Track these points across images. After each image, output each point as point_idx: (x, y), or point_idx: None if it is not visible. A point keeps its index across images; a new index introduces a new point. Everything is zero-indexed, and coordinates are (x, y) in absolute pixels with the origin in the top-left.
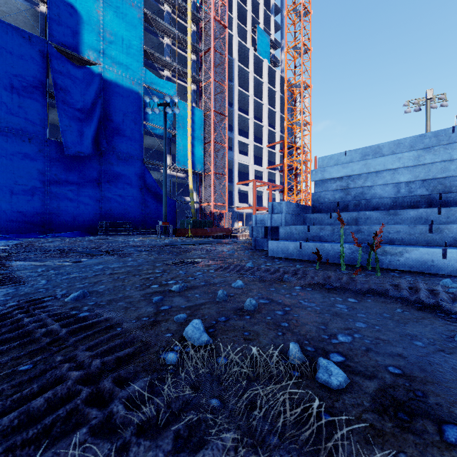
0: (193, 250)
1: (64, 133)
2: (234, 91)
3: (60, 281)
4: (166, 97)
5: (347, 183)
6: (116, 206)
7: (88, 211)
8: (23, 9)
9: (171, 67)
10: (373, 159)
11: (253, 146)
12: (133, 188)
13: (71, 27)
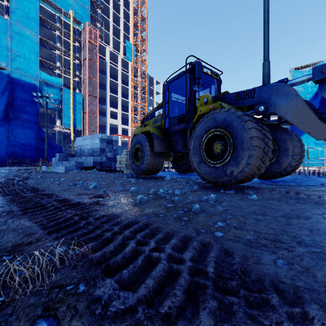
0: None
1: None
2: (107, 81)
3: None
4: (46, 93)
5: (81, 147)
6: (19, 149)
7: (0, 153)
8: None
9: (59, 68)
10: (84, 141)
11: (120, 113)
12: (32, 139)
13: None
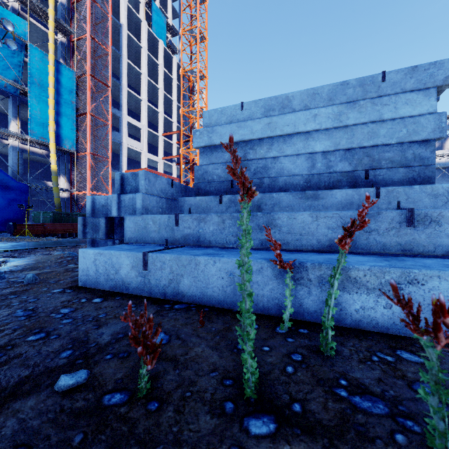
0: None
1: None
2: (122, 63)
3: None
4: None
5: (244, 151)
6: None
7: None
8: None
9: None
10: (280, 116)
11: (146, 131)
12: None
13: None
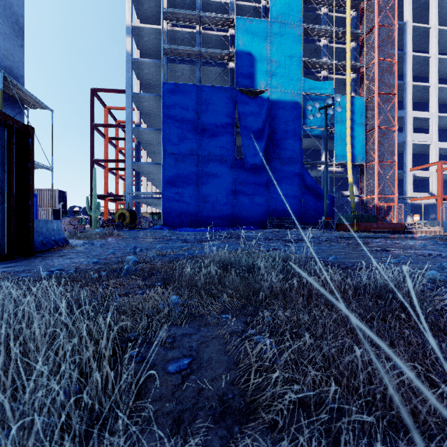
0: (370, 243)
1: (245, 152)
2: (406, 60)
3: (307, 252)
4: (328, 100)
5: None
6: (279, 204)
7: (260, 210)
8: (220, 71)
9: (327, 66)
10: None
11: (436, 118)
12: (294, 187)
13: (248, 70)
